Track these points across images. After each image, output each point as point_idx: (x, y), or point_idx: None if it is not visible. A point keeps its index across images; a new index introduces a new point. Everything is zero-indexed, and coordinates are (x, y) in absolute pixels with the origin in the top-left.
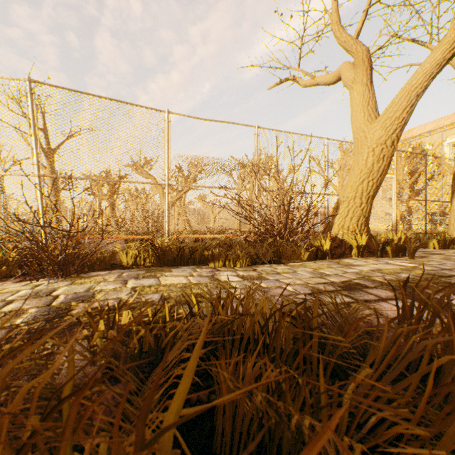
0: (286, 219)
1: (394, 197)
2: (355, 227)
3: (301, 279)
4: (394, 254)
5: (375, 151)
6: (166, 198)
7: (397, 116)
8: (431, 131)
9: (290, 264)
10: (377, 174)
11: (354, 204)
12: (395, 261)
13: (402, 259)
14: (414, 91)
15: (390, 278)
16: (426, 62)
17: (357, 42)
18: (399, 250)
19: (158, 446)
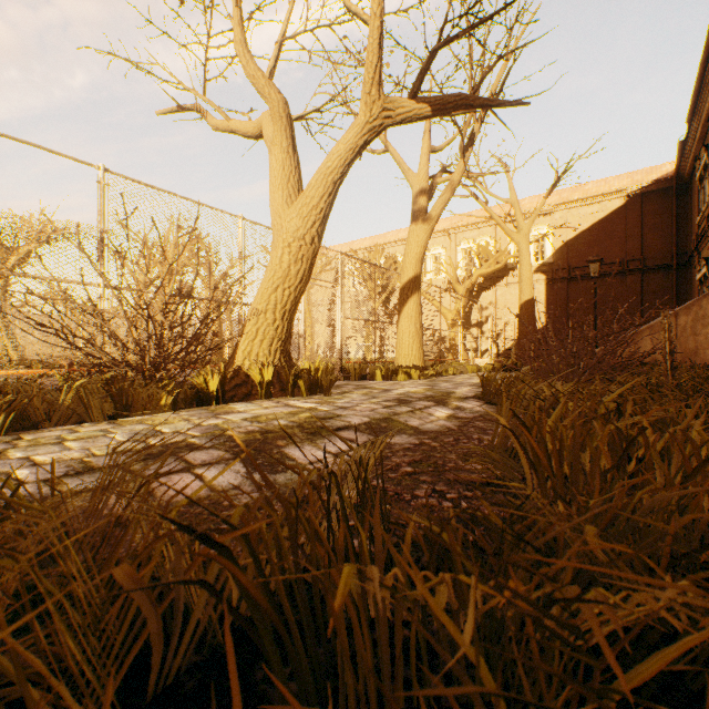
0: (158, 340)
1: (339, 315)
2: (267, 355)
3: (94, 448)
4: (311, 392)
5: (292, 248)
6: None
7: (315, 205)
8: (403, 239)
9: (122, 421)
10: (295, 280)
11: (266, 320)
12: (301, 401)
13: (317, 397)
14: (331, 176)
15: (254, 428)
16: (341, 142)
17: (271, 84)
18: (317, 386)
19: None
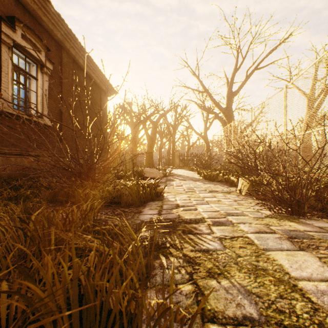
0: None
1: None
2: None
3: None
4: None
5: None
6: None
7: None
8: None
9: None
10: None
11: None
12: None
13: None
14: None
15: None
16: None
17: None
18: None
19: (35, 217)
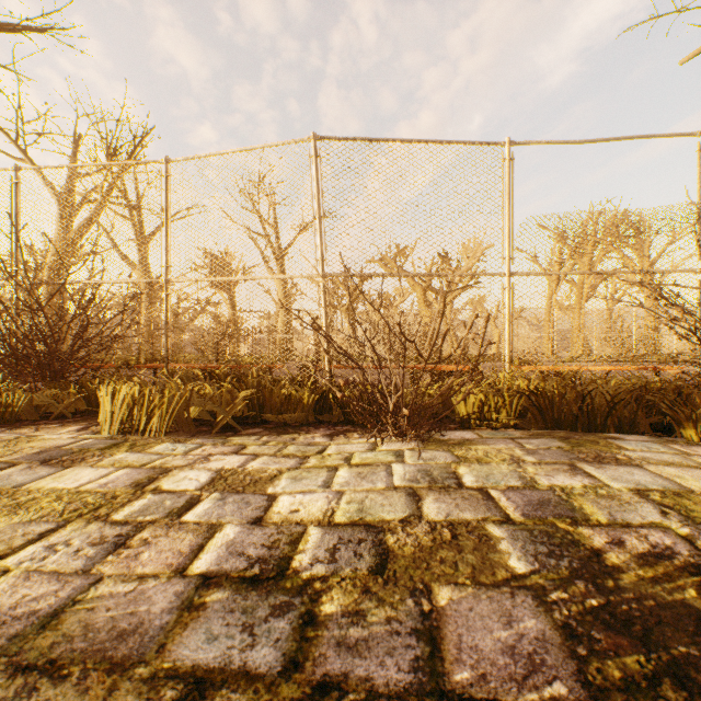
0: None
1: None
2: None
3: None
4: None
5: None
6: (506, 299)
7: None
8: None
9: None
10: None
11: None
12: None
13: None
14: None
15: None
16: None
17: None
18: None
19: None
